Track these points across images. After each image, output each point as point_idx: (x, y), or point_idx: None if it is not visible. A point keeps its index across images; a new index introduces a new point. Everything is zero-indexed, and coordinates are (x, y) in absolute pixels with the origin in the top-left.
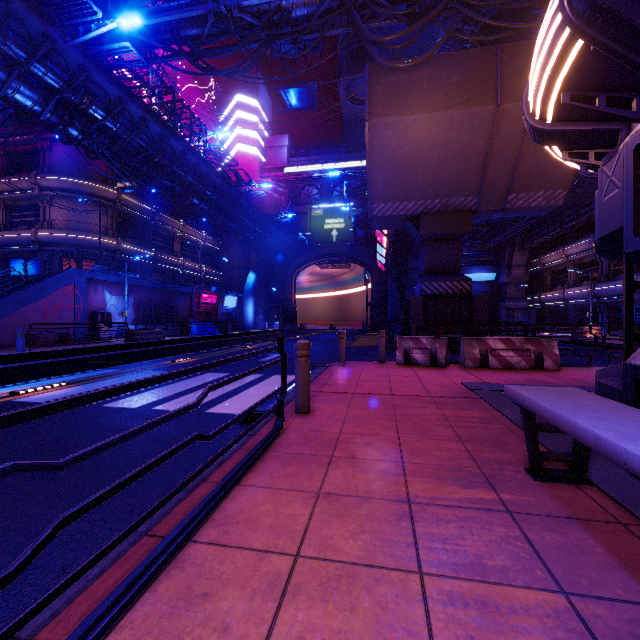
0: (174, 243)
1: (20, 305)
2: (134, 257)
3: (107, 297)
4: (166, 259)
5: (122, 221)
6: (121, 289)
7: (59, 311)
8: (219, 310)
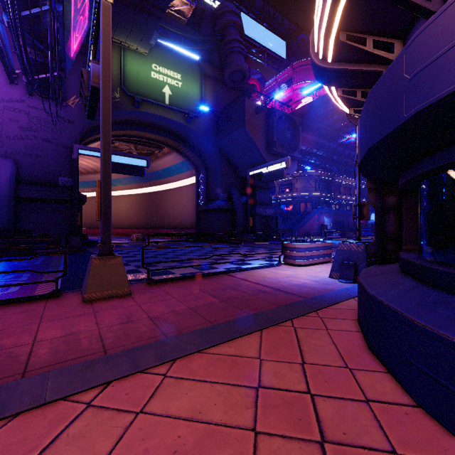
0: (340, 188)
1: (305, 223)
2: (335, 201)
3: (324, 218)
4: (338, 197)
5: (320, 183)
6: (328, 215)
7: (313, 224)
8: (367, 222)
